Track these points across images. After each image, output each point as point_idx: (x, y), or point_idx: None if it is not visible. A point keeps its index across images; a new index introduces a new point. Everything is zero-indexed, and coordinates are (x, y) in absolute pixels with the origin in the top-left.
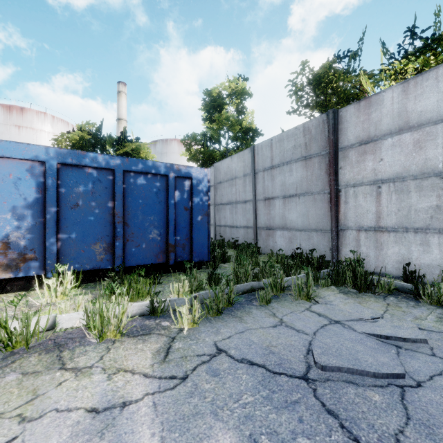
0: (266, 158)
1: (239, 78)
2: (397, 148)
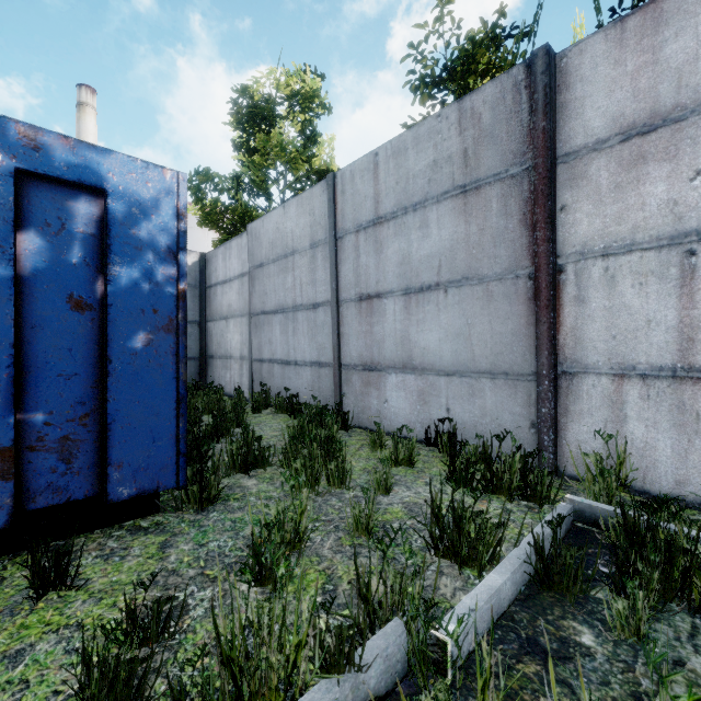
0: (364, 201)
1: (307, 69)
2: None
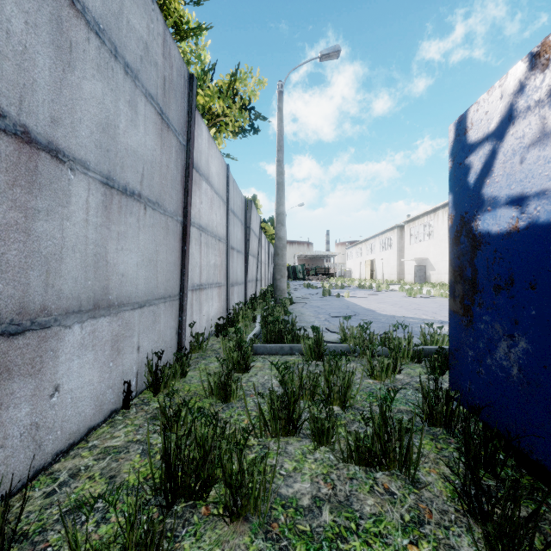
0: None
1: None
2: (207, 197)
